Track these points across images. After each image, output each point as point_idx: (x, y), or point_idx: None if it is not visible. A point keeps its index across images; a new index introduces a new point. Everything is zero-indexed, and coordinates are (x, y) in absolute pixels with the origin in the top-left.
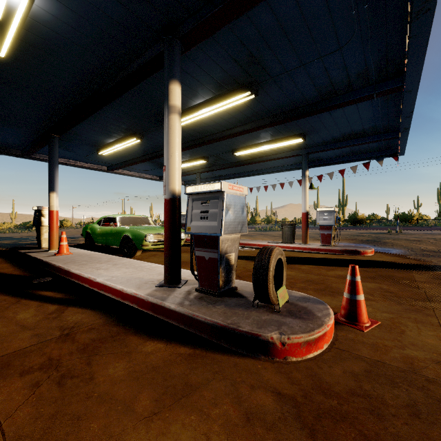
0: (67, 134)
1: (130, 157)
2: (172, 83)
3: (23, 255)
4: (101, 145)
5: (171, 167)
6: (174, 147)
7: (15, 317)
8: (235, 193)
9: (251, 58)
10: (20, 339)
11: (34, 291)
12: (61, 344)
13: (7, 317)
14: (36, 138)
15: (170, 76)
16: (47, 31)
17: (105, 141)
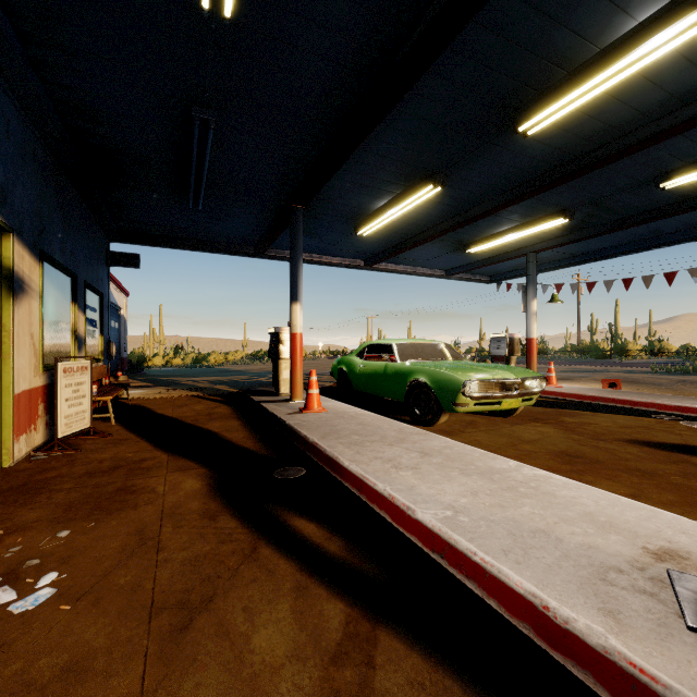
0: (314, 204)
1: (406, 235)
2: None
3: (257, 406)
4: (363, 216)
5: None
6: None
7: (249, 642)
8: None
9: None
10: None
11: (281, 513)
12: None
13: (232, 634)
14: (272, 221)
15: None
16: None
17: (370, 207)
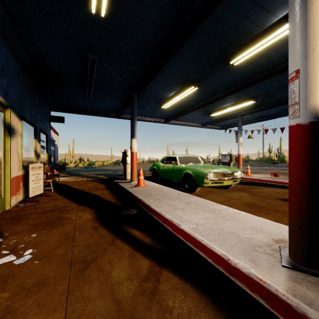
0: (142, 94)
1: (183, 108)
2: None
3: (116, 184)
4: (164, 100)
5: (314, 69)
6: None
7: (110, 274)
8: None
9: None
10: None
11: (125, 227)
12: None
13: (104, 271)
14: (123, 102)
15: None
16: None
17: (167, 96)
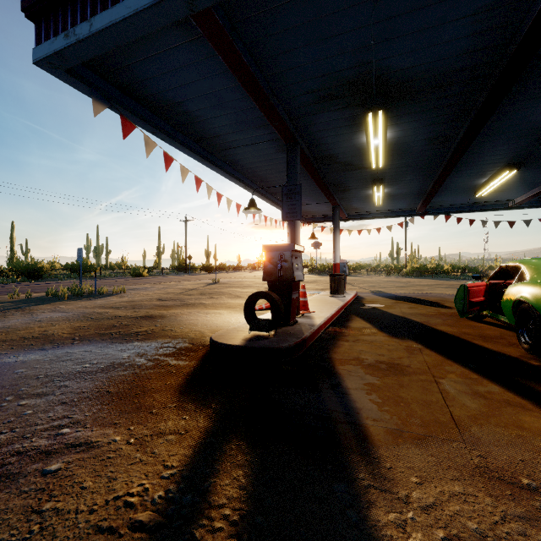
0: None
1: (537, 59)
2: None
3: None
4: None
5: None
6: None
7: None
8: None
9: (500, 191)
10: None
11: None
12: None
13: None
14: None
15: None
16: None
17: None
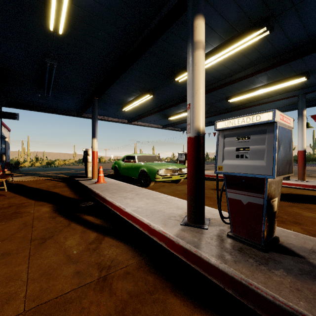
0: (103, 97)
1: (143, 111)
2: (197, 18)
3: (77, 182)
4: (124, 103)
5: (196, 104)
6: (199, 84)
7: (64, 243)
8: (284, 126)
9: None
10: (64, 276)
11: (81, 215)
12: (99, 295)
13: (59, 242)
14: (84, 102)
15: (195, 12)
16: (89, 1)
17: (127, 100)
